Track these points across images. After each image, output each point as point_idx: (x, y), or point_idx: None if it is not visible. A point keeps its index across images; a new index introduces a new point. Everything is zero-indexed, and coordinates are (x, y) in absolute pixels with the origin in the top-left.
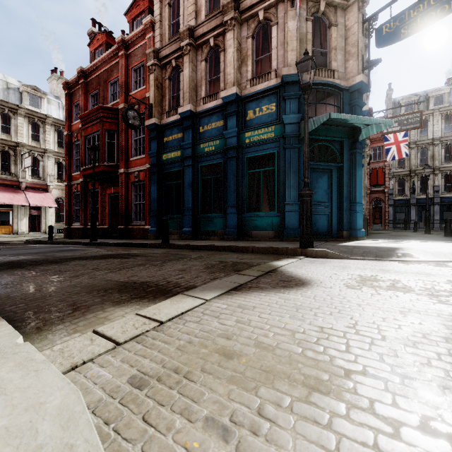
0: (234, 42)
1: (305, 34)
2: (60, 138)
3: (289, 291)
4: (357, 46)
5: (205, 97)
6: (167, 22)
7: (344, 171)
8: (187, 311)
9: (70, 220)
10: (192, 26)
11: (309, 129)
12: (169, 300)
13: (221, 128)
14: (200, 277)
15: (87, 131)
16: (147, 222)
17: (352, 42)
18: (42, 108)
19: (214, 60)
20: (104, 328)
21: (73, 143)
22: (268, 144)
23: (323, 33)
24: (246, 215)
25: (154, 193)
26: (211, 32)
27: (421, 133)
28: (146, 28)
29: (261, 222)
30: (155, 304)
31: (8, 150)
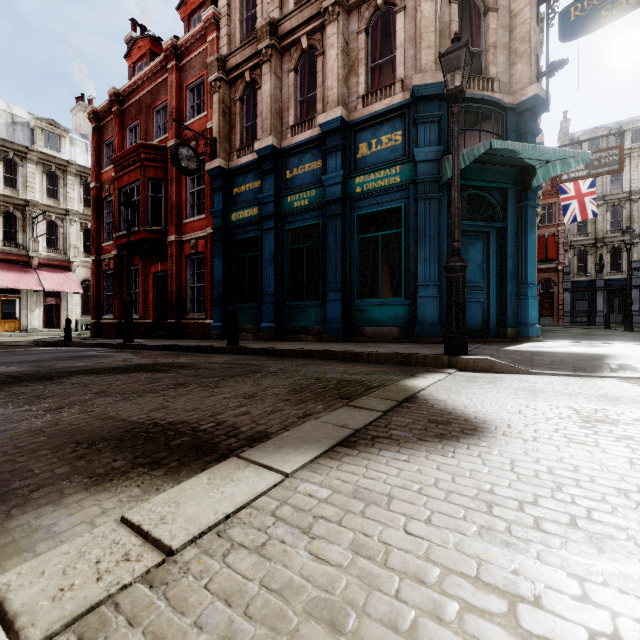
0: (338, 39)
1: (448, 24)
2: (88, 194)
3: (454, 448)
4: (528, 41)
5: (295, 126)
6: (238, 16)
7: (508, 235)
8: (240, 508)
9: (100, 312)
10: (275, 19)
11: None
12: (207, 474)
13: (318, 171)
14: (280, 411)
15: (122, 180)
16: (209, 313)
17: (521, 36)
18: (63, 151)
19: (308, 70)
20: (18, 573)
21: (104, 199)
22: (391, 194)
23: (476, 23)
24: (357, 303)
25: (218, 270)
26: (303, 26)
27: (613, 183)
28: (207, 26)
29: (380, 314)
30: (176, 483)
31: (13, 212)
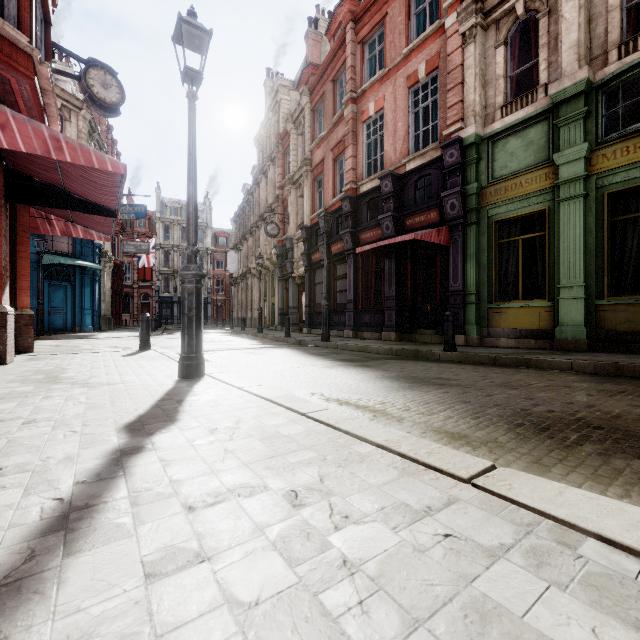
0: None
1: None
2: None
3: None
4: None
5: None
6: None
7: (77, 288)
8: None
9: None
10: None
11: (46, 262)
12: None
13: None
14: None
15: None
16: None
17: None
18: None
19: None
20: None
21: None
22: None
23: None
24: None
25: None
26: None
27: (184, 238)
28: None
29: None
30: None
31: None
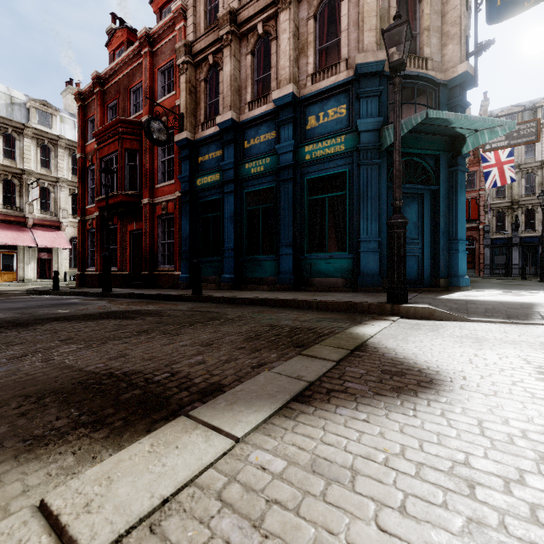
0: (289, 24)
1: (387, 10)
2: (76, 164)
3: (414, 405)
4: (458, 24)
5: (252, 102)
6: (203, 8)
7: (440, 197)
8: (181, 488)
9: (84, 265)
10: (234, 8)
11: None
12: (150, 439)
13: (272, 141)
14: (234, 361)
15: (103, 151)
16: (178, 266)
17: (452, 20)
18: (54, 127)
19: (263, 53)
20: None
21: (88, 167)
22: (336, 160)
23: (411, 9)
24: (306, 257)
25: (185, 228)
26: (259, 14)
27: (527, 154)
28: (176, 16)
29: (327, 267)
30: (116, 449)
31: (11, 179)
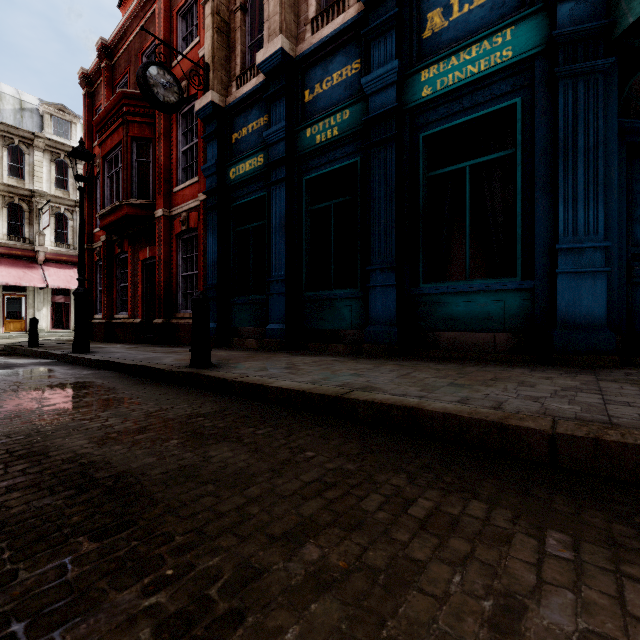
0: None
1: None
2: None
3: None
4: None
5: (317, 18)
6: None
7: None
8: None
9: (92, 310)
10: None
11: None
12: None
13: (354, 79)
14: None
15: (105, 146)
16: None
17: None
18: (73, 139)
19: None
20: None
21: (96, 177)
22: (492, 86)
23: None
24: (423, 290)
25: (212, 250)
26: None
27: None
28: None
29: (468, 309)
30: None
31: (19, 203)
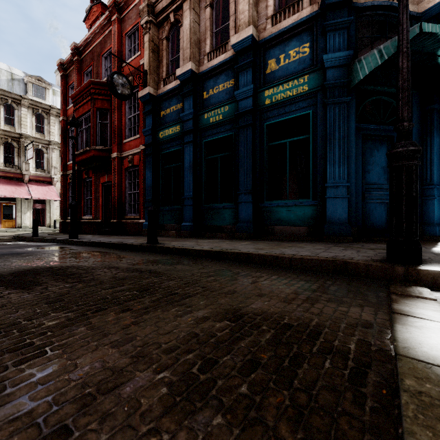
0: None
1: None
2: None
3: None
4: None
5: (211, 53)
6: None
7: (413, 139)
8: None
9: (66, 213)
10: None
11: (370, 67)
12: None
13: (231, 89)
14: None
15: (78, 112)
16: (142, 214)
17: None
18: (47, 99)
19: (222, 5)
20: None
21: (69, 129)
22: (299, 102)
23: None
24: (266, 205)
25: (149, 179)
26: None
27: None
28: None
29: (288, 214)
30: None
31: (11, 142)
